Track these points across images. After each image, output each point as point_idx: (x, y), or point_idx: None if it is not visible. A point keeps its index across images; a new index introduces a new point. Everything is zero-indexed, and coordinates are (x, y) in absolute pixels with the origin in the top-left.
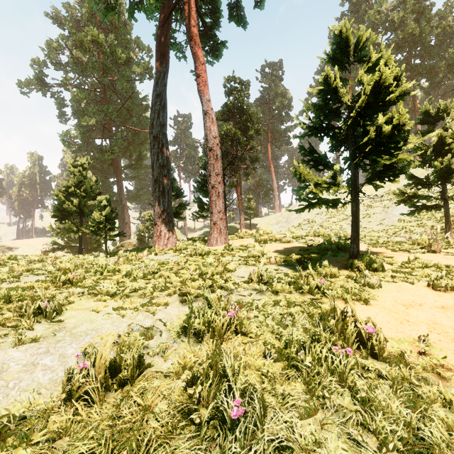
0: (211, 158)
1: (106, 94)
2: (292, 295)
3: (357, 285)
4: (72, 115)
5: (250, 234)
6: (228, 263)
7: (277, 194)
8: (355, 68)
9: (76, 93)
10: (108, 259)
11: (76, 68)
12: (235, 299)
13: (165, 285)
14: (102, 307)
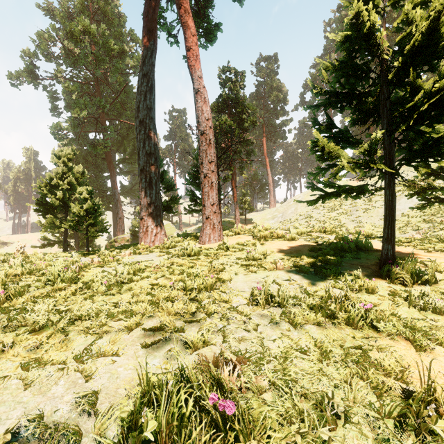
0: (203, 143)
1: (99, 87)
2: (323, 330)
3: (415, 309)
4: (65, 109)
5: (246, 230)
6: (222, 268)
7: (272, 189)
8: None
9: (67, 85)
10: (86, 258)
11: (68, 59)
12: (233, 337)
13: (128, 308)
14: (3, 360)
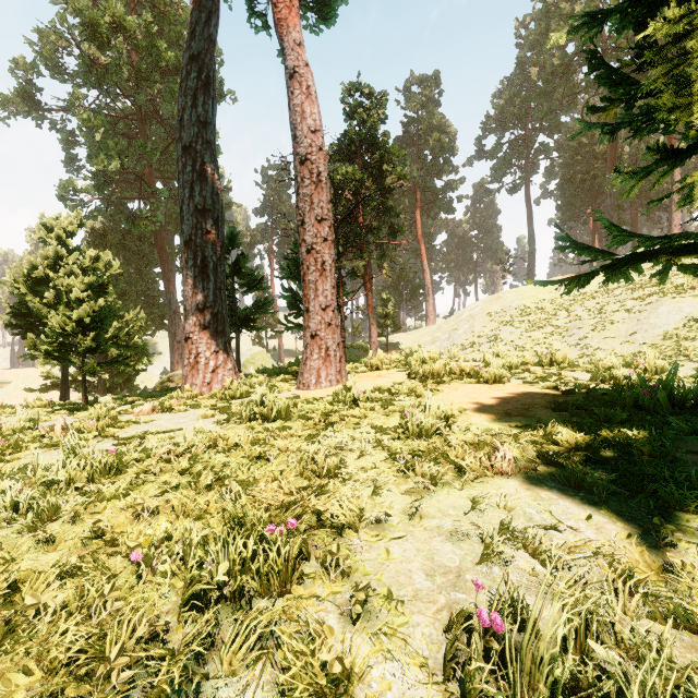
0: (306, 181)
1: (144, 124)
2: None
3: None
4: (88, 161)
5: (392, 360)
6: (335, 467)
7: (431, 294)
8: (564, 80)
9: (86, 117)
10: (66, 418)
11: (89, 75)
12: None
13: None
14: None
